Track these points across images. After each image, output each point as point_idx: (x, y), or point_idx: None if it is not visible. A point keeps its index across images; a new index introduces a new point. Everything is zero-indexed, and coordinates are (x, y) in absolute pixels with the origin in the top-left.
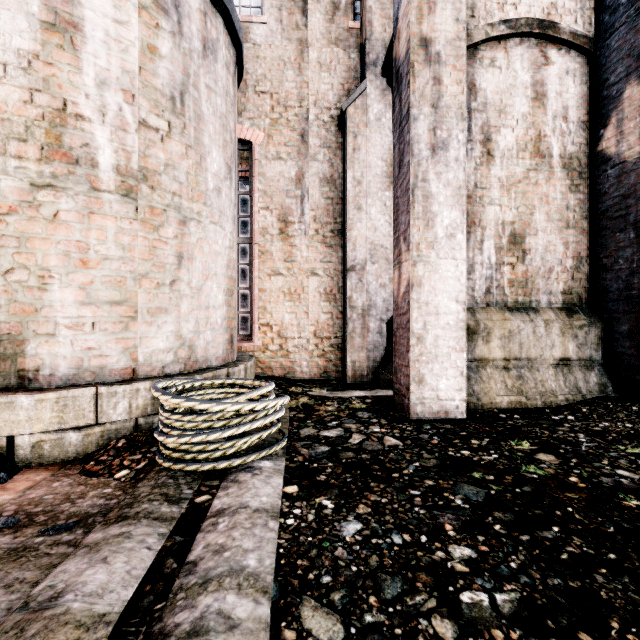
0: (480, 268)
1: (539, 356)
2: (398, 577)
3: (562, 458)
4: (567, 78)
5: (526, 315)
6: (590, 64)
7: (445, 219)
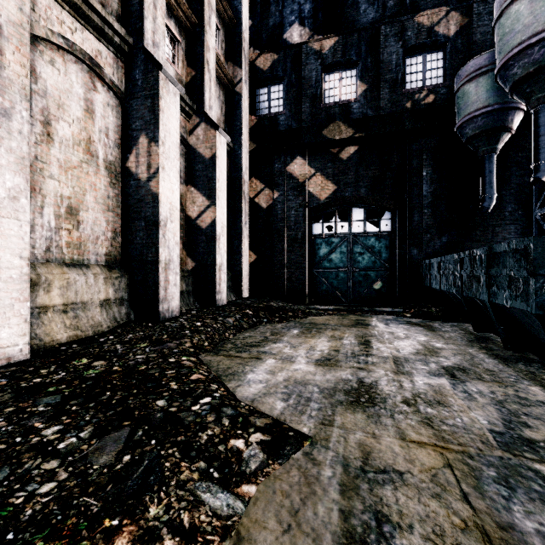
0: (41, 229)
1: (90, 299)
2: (5, 467)
3: (109, 360)
4: (108, 109)
5: (81, 270)
6: (122, 108)
7: (8, 182)
